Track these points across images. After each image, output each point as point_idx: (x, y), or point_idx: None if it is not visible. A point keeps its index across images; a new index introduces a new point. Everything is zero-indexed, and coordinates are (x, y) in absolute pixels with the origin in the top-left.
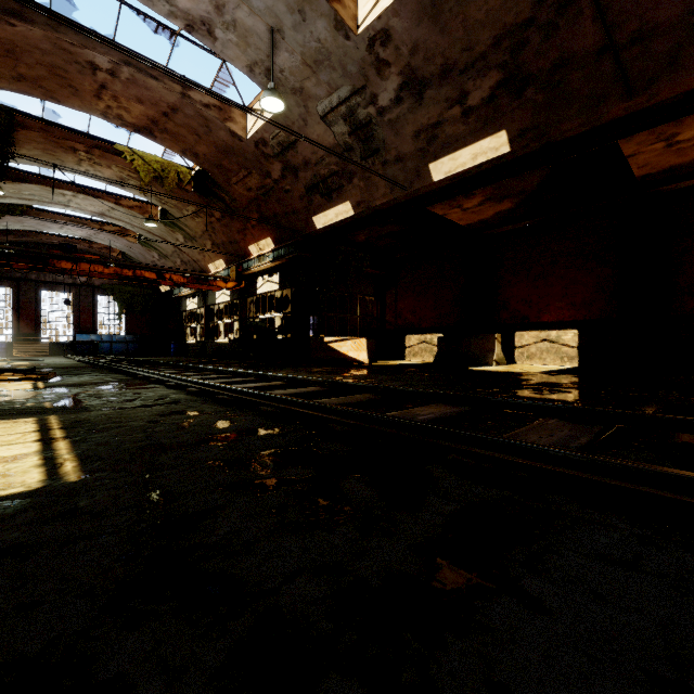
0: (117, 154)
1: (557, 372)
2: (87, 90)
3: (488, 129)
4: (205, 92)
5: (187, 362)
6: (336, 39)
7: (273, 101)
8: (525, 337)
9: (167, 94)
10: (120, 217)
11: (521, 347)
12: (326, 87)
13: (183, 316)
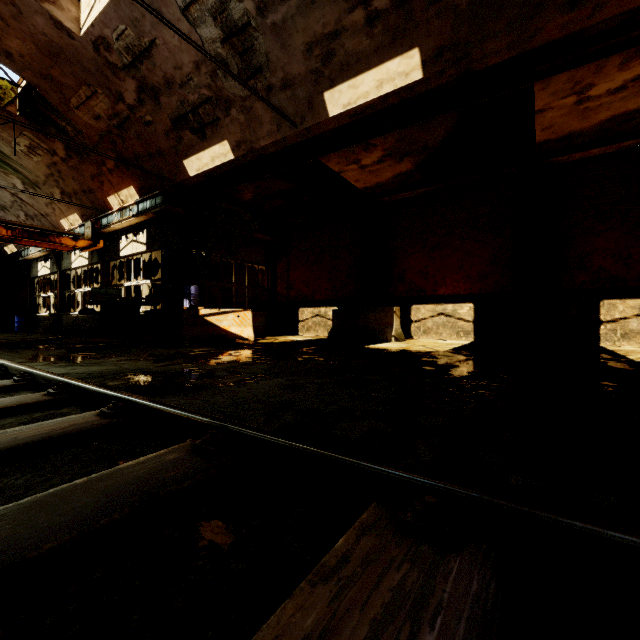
0: None
1: (467, 350)
2: None
3: (397, 46)
4: None
5: None
6: None
7: None
8: (421, 311)
9: None
10: None
11: (417, 321)
12: None
13: (35, 283)
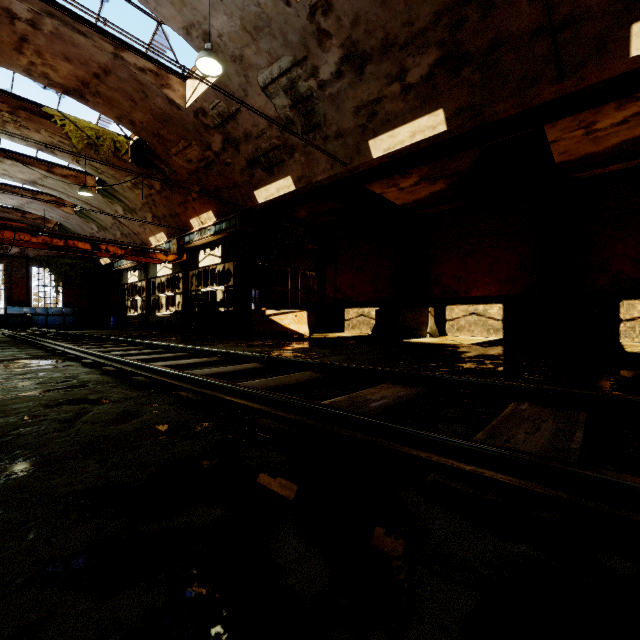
0: (46, 117)
1: (488, 344)
2: (5, 42)
3: (426, 107)
4: (140, 55)
5: (122, 336)
6: (277, 4)
7: (210, 63)
8: (455, 311)
9: (97, 54)
10: (54, 186)
11: (451, 320)
12: (267, 56)
13: (124, 289)
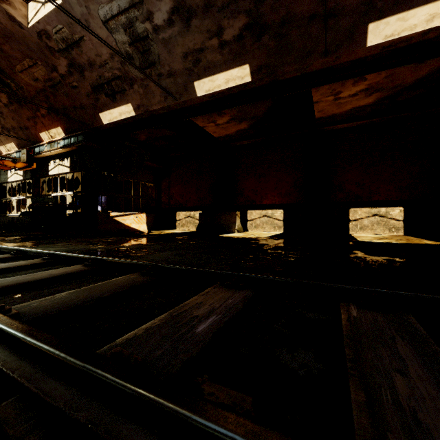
0: None
1: (277, 237)
2: None
3: (237, 61)
4: None
5: None
6: None
7: None
8: (253, 214)
9: None
10: None
11: (251, 220)
12: None
13: None
